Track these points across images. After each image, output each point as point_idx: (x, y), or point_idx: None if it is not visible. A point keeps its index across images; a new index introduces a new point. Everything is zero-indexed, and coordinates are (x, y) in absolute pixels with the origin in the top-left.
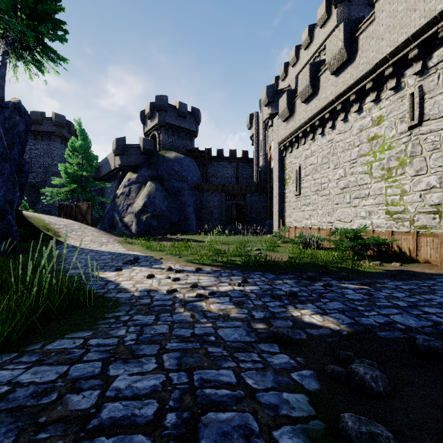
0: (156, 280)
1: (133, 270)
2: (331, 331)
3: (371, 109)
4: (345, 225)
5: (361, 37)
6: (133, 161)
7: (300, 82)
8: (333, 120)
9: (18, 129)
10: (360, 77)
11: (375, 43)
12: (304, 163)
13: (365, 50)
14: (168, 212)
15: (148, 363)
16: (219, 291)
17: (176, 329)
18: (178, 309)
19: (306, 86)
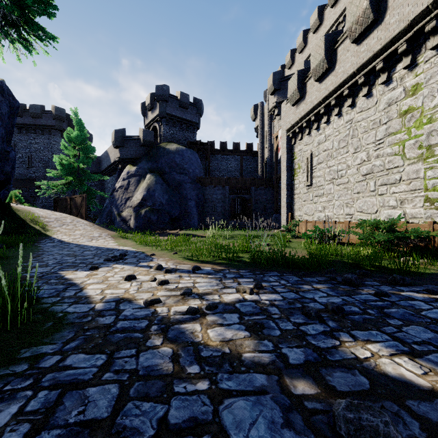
0: (137, 283)
1: (112, 268)
2: None
3: (403, 78)
4: (368, 217)
5: None
6: (132, 154)
7: (312, 57)
8: (353, 96)
9: None
10: (390, 39)
11: None
12: (316, 149)
13: (398, 5)
14: (168, 206)
15: None
16: (223, 301)
17: (129, 404)
18: (152, 339)
19: (321, 61)
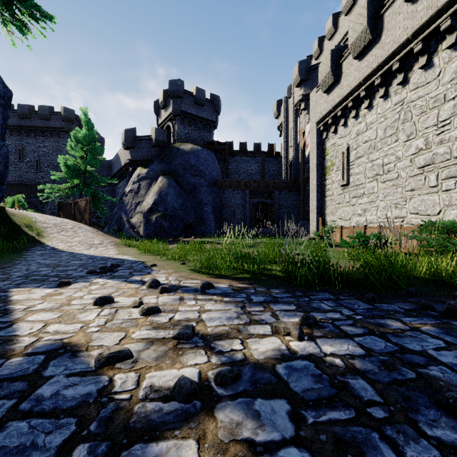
0: (109, 312)
1: (89, 284)
2: None
3: None
4: (426, 219)
5: None
6: (144, 155)
7: (351, 29)
8: (405, 71)
9: None
10: None
11: None
12: (354, 141)
13: None
14: (182, 212)
15: None
16: (250, 358)
17: None
18: None
19: (362, 32)
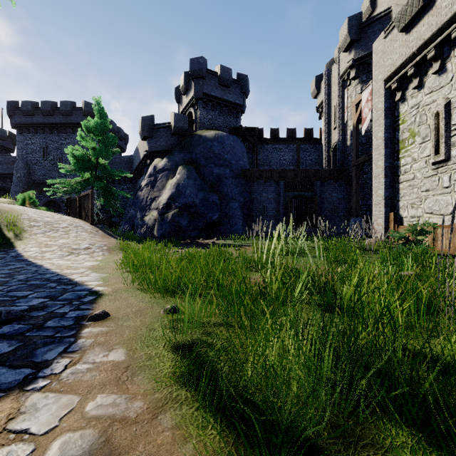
0: None
1: None
2: None
3: None
4: None
5: None
6: (162, 145)
7: None
8: None
9: None
10: None
11: None
12: None
13: None
14: (203, 207)
15: None
16: None
17: None
18: None
19: None
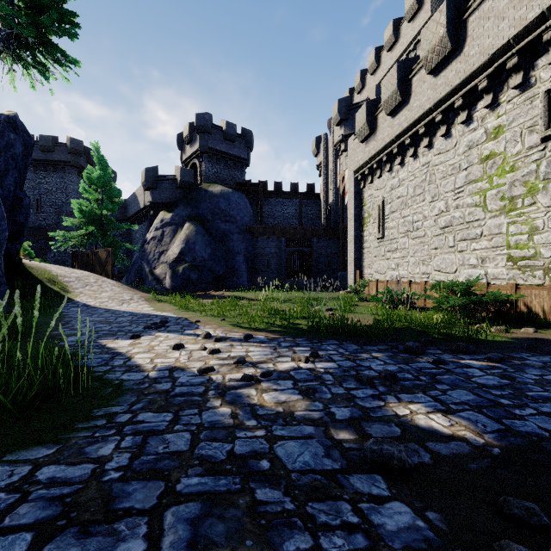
0: (186, 353)
1: (156, 337)
2: (470, 446)
3: (485, 118)
4: (446, 277)
5: (471, 19)
6: (167, 197)
7: (384, 87)
8: (430, 136)
9: (13, 151)
10: (469, 73)
11: (492, 25)
12: (389, 195)
13: (478, 36)
14: (211, 262)
15: (129, 536)
16: (277, 369)
17: (202, 443)
18: (211, 402)
19: (393, 93)
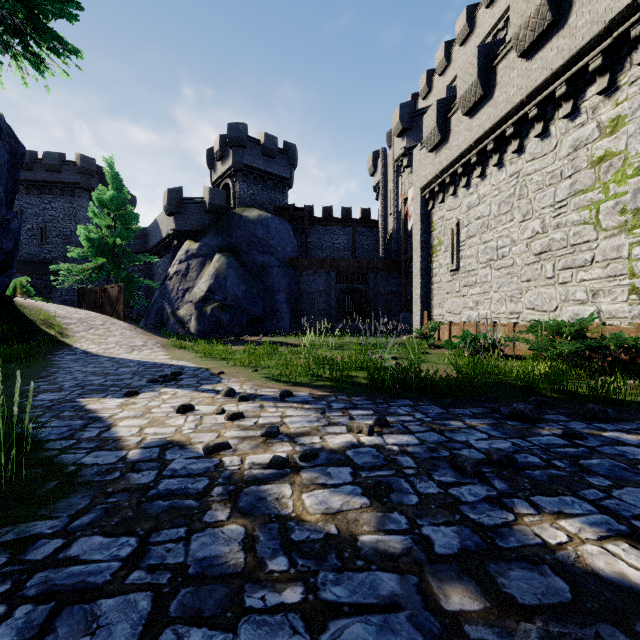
0: (194, 418)
1: (159, 394)
2: None
3: (597, 108)
4: (543, 316)
5: None
6: (194, 224)
7: (460, 80)
8: (520, 137)
9: None
10: (577, 50)
11: None
12: (465, 216)
13: None
14: (246, 301)
15: None
16: (327, 447)
17: (167, 631)
18: (214, 510)
19: (473, 85)
